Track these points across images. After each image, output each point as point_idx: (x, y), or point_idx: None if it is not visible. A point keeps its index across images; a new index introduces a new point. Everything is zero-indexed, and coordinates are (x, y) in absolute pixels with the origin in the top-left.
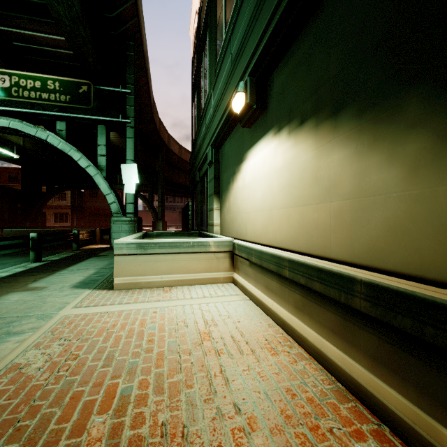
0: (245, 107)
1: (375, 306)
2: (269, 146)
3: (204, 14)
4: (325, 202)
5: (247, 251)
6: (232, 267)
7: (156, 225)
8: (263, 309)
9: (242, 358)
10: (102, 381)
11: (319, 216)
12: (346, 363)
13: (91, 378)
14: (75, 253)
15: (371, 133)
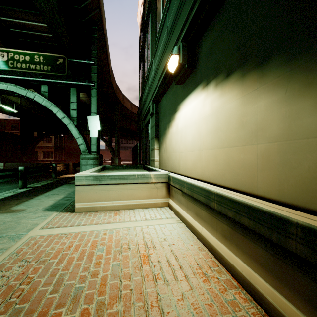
0: (178, 67)
1: (316, 253)
2: (198, 98)
3: (148, 3)
4: (251, 144)
5: (180, 183)
6: (168, 194)
7: (114, 160)
8: (194, 232)
9: (177, 285)
10: (47, 311)
11: (245, 156)
12: (278, 301)
13: (37, 306)
14: (53, 181)
15: (304, 77)
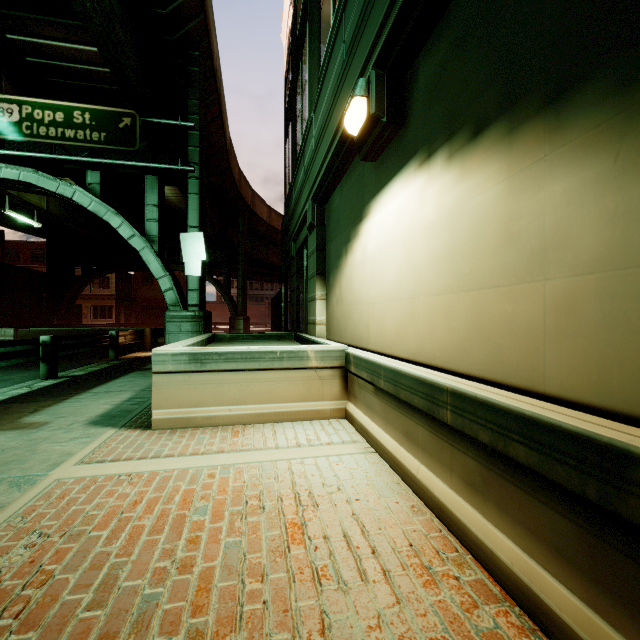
0: (367, 122)
1: None
2: (410, 187)
3: None
4: (530, 280)
5: (371, 368)
6: (344, 392)
7: (234, 323)
8: (400, 474)
9: (366, 593)
10: None
11: (516, 308)
12: (602, 637)
13: (57, 639)
14: (110, 365)
15: None
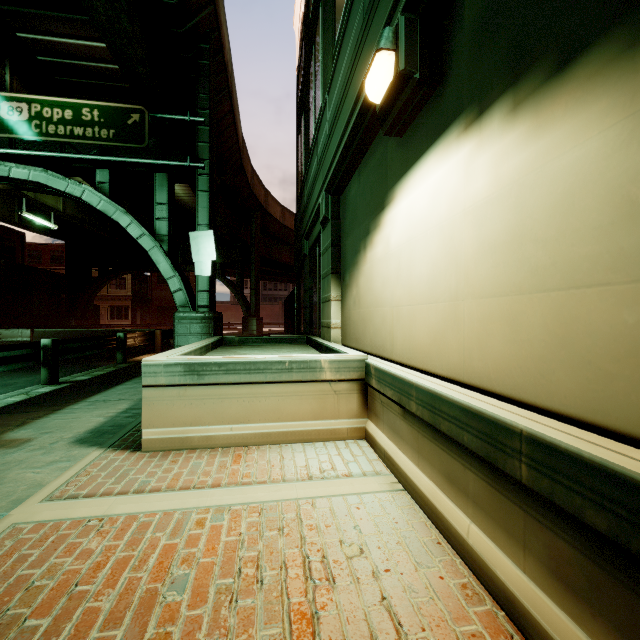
0: (394, 83)
1: None
2: (451, 158)
3: None
4: None
5: (398, 385)
6: (364, 409)
7: (247, 324)
8: (441, 529)
9: None
10: None
11: None
12: None
13: None
14: (116, 369)
15: None
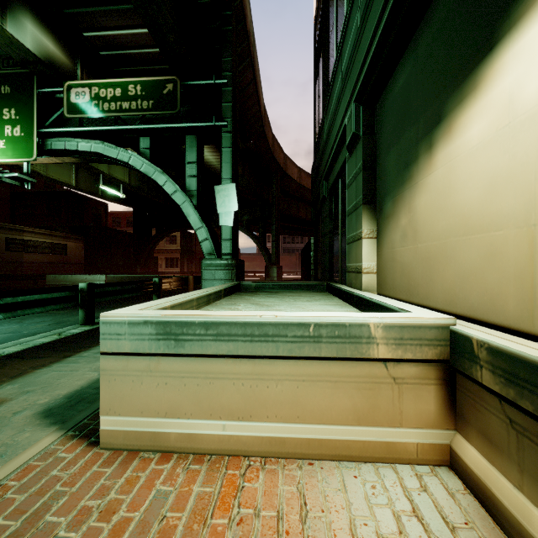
0: None
1: None
2: None
3: None
4: None
5: None
6: (447, 413)
7: (269, 271)
8: None
9: None
10: None
11: None
12: None
13: None
14: None
15: None
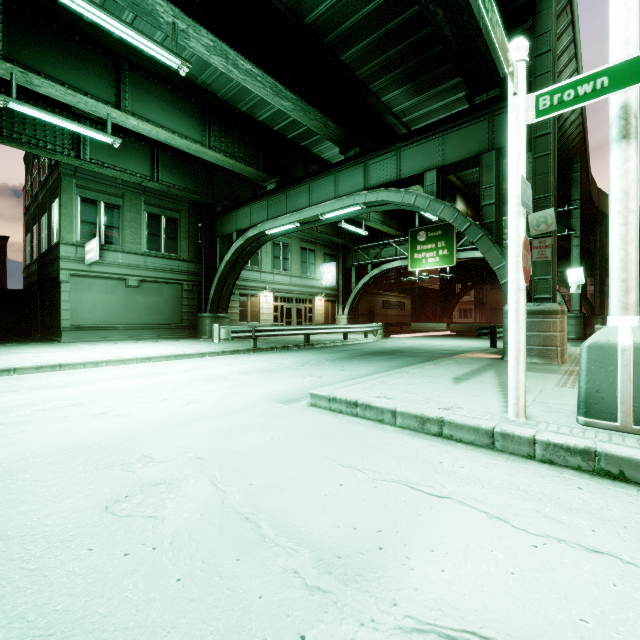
0: None
1: None
2: None
3: None
4: None
5: None
6: None
7: (590, 322)
8: None
9: None
10: None
11: None
12: None
13: None
14: None
15: None
